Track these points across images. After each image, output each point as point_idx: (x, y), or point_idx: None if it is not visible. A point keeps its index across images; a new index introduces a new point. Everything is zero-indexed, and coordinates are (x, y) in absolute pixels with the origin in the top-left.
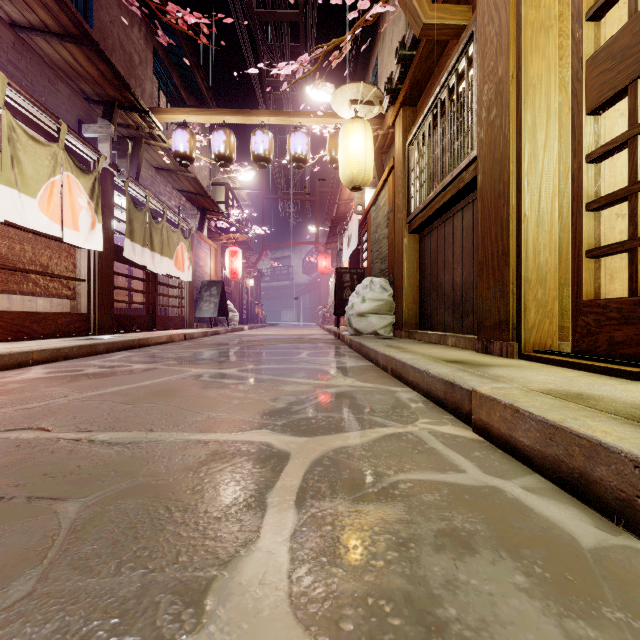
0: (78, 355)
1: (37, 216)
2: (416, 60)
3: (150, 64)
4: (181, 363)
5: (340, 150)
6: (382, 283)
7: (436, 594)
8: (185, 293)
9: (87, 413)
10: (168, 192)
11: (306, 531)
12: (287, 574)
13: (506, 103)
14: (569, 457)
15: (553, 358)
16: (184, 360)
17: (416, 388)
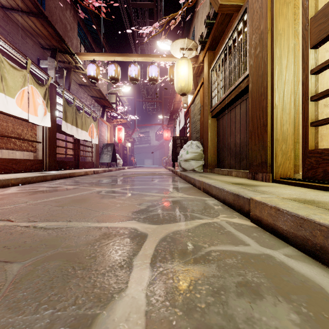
0: (36, 181)
1: (15, 108)
2: (215, 25)
3: (76, 30)
4: (90, 185)
5: (175, 74)
6: (197, 144)
7: (241, 328)
8: (94, 150)
9: (35, 211)
10: (85, 97)
11: (156, 283)
12: (144, 313)
13: (265, 44)
14: (313, 237)
15: (292, 181)
16: (92, 184)
17: (217, 198)
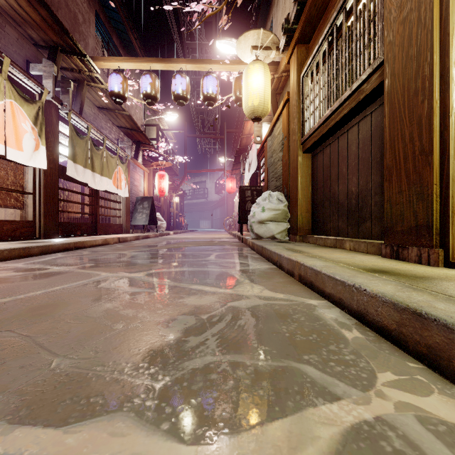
0: (9, 257)
1: None
2: None
3: (93, 24)
4: (97, 266)
5: (243, 87)
6: (278, 196)
7: None
8: (123, 206)
9: None
10: (109, 127)
11: None
12: None
13: None
14: None
15: None
16: (103, 262)
17: (338, 303)
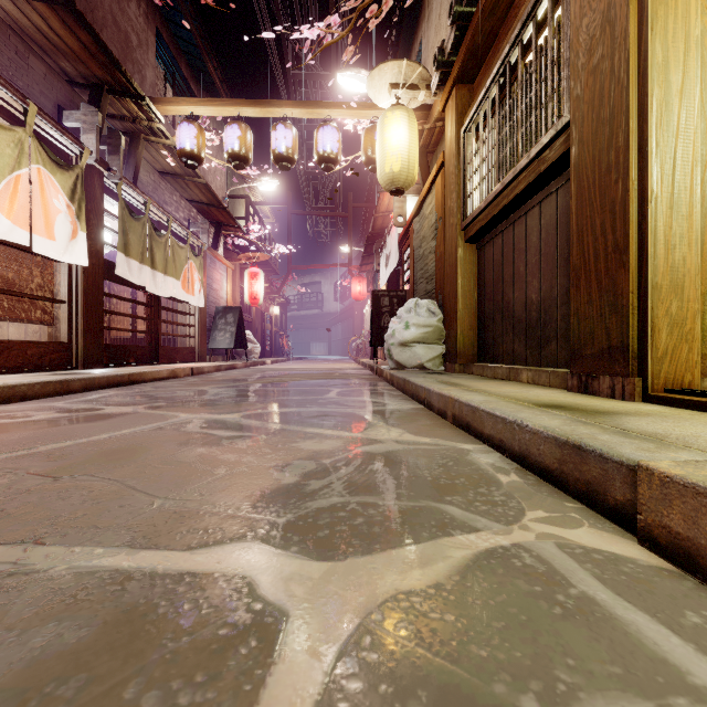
0: (42, 394)
1: None
2: (476, 17)
3: (152, 48)
4: (171, 405)
5: (378, 144)
6: (429, 305)
7: None
8: (196, 320)
9: None
10: (175, 201)
11: None
12: None
13: (621, 33)
14: None
15: None
16: (177, 401)
17: (498, 446)
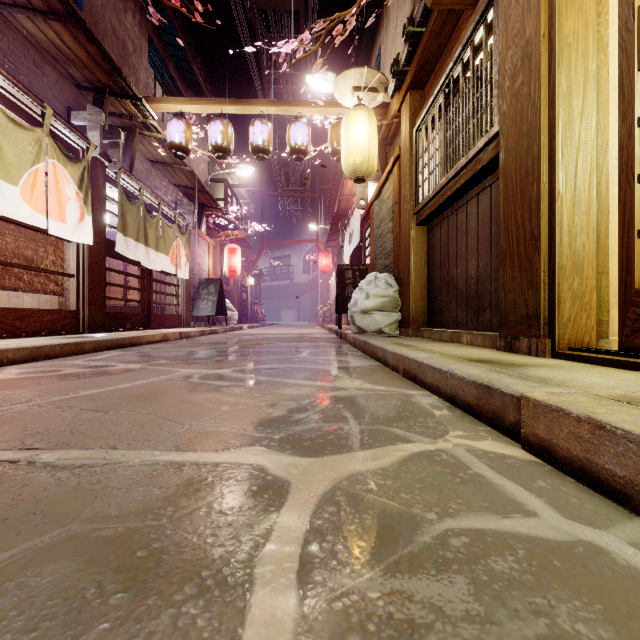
0: (61, 354)
1: (19, 205)
2: (426, 37)
3: (145, 53)
4: (171, 363)
5: (342, 139)
6: (387, 278)
7: None
8: (182, 291)
9: (43, 423)
10: (164, 186)
11: None
12: None
13: (536, 67)
14: None
15: (598, 356)
16: (175, 359)
17: (436, 391)
